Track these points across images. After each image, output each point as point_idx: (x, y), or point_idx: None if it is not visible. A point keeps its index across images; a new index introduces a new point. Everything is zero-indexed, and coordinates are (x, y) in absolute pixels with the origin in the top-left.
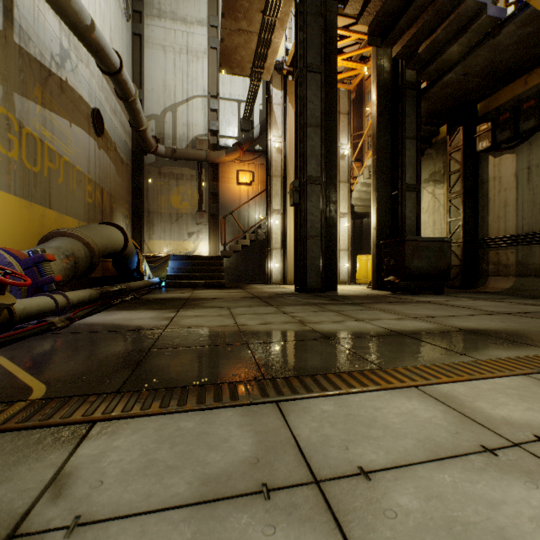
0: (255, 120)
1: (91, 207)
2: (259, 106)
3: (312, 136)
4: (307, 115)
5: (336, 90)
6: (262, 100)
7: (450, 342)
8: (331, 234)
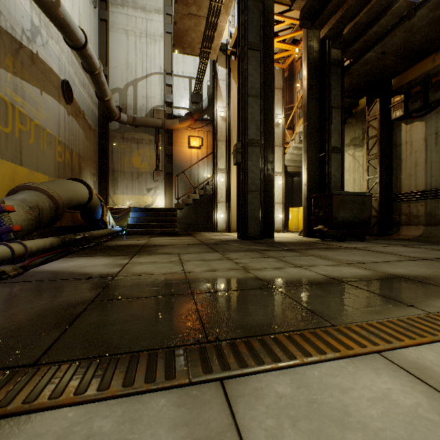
0: (203, 94)
1: (61, 166)
2: (207, 82)
3: (252, 104)
4: (248, 86)
5: (272, 66)
6: (210, 77)
7: (391, 291)
8: (268, 190)
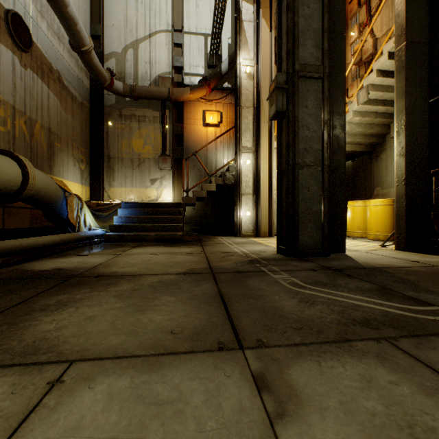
0: (223, 55)
1: (4, 138)
2: (228, 40)
3: None
4: None
5: None
6: (231, 33)
7: None
8: (334, 164)
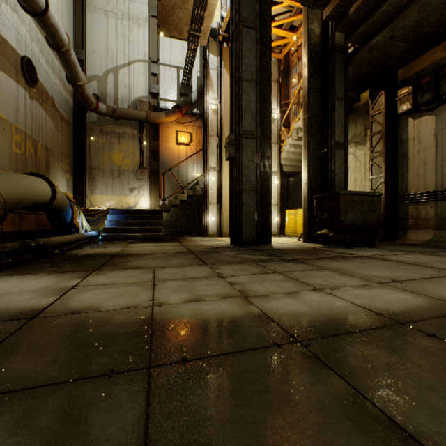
0: (193, 85)
1: (20, 159)
2: (197, 73)
3: (247, 91)
4: (243, 69)
5: (270, 49)
6: (200, 68)
7: None
8: (265, 189)
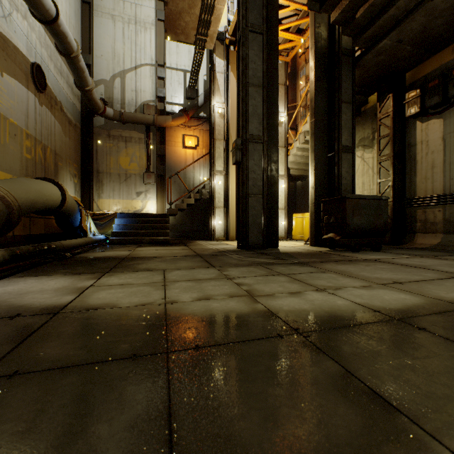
0: (199, 89)
1: (30, 163)
2: (203, 77)
3: (254, 95)
4: (249, 74)
5: (277, 53)
6: (206, 71)
7: None
8: (272, 193)
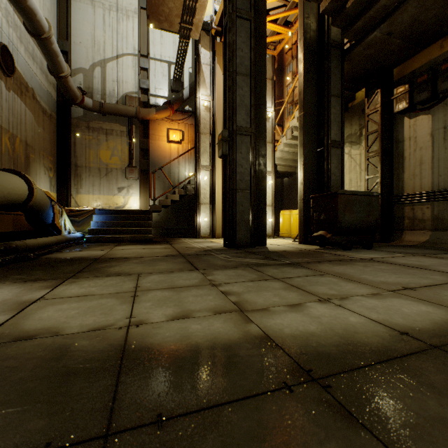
0: (185, 82)
1: None
2: (189, 69)
3: (242, 85)
4: (236, 62)
5: (265, 42)
6: (192, 64)
7: None
8: (260, 188)
